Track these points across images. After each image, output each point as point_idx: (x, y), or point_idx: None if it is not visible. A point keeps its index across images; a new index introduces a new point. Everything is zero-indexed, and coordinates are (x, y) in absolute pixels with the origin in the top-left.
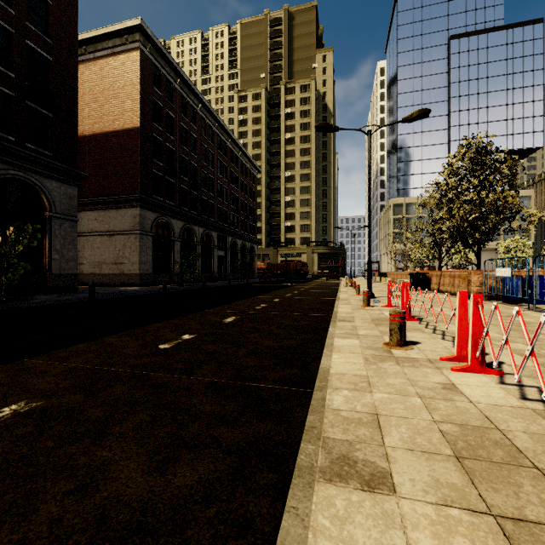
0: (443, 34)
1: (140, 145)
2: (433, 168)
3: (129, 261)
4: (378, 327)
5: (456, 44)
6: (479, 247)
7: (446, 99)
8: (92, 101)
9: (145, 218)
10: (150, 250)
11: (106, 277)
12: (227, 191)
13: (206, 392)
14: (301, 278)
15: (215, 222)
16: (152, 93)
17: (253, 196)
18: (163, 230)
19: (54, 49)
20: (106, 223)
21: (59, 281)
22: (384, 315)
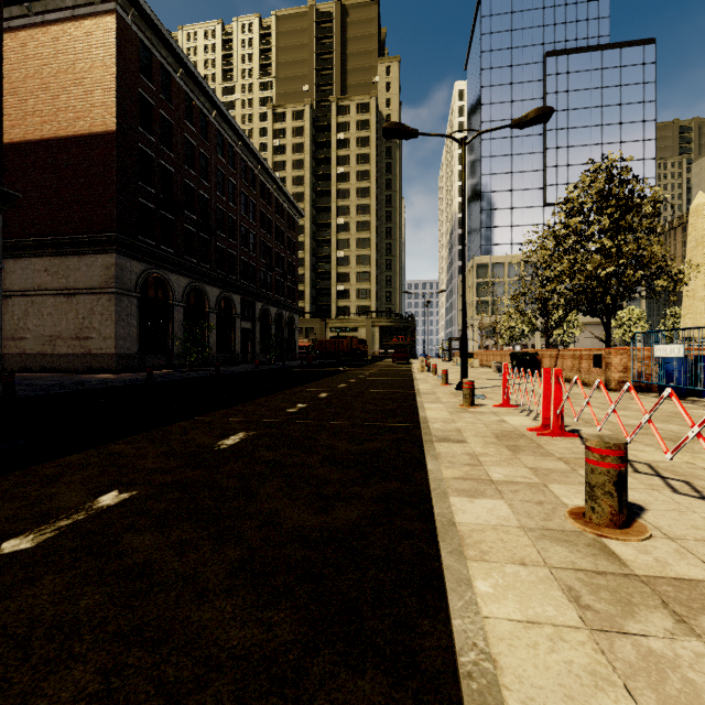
0: (537, 49)
1: (117, 158)
2: (525, 219)
3: (100, 334)
4: (519, 456)
5: (553, 63)
6: (609, 316)
7: (541, 132)
8: (40, 89)
9: (125, 270)
10: (134, 319)
11: (63, 359)
12: (256, 238)
13: None
14: (357, 359)
15: (238, 281)
16: (136, 82)
17: (293, 248)
18: (155, 289)
19: None
20: (62, 276)
21: None
22: (509, 425)
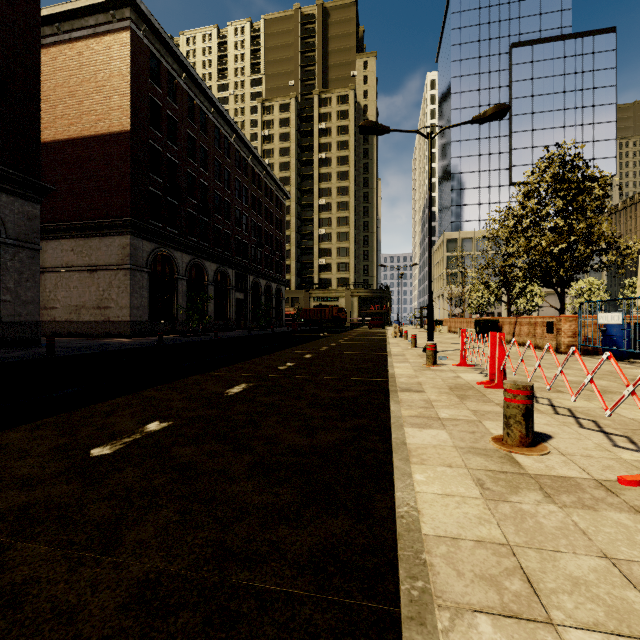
0: (503, 41)
1: (132, 154)
2: (492, 197)
3: (117, 304)
4: (465, 402)
5: (518, 53)
6: (563, 287)
7: (507, 117)
8: (67, 96)
9: (138, 249)
10: (145, 291)
11: (87, 325)
12: (248, 219)
13: (114, 633)
14: (338, 326)
15: (233, 257)
16: (147, 88)
17: (280, 226)
18: (163, 265)
19: (5, 14)
20: (85, 255)
21: (11, 331)
22: (463, 380)
